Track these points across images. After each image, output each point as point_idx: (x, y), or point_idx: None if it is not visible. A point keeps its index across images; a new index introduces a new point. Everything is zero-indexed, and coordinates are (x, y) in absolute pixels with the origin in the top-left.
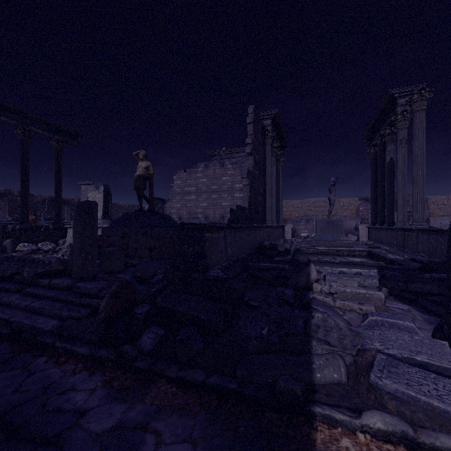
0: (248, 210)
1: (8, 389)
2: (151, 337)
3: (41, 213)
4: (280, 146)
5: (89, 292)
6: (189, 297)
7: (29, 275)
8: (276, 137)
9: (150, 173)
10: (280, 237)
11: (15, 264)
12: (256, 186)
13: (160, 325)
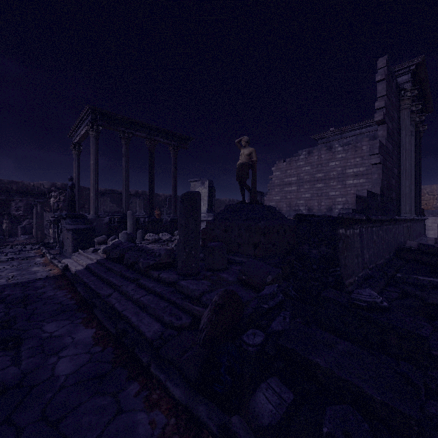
0: (380, 197)
1: (90, 434)
2: (271, 401)
3: (164, 208)
4: (419, 110)
5: (191, 294)
6: (330, 337)
7: (143, 266)
8: (415, 98)
9: (253, 159)
10: (420, 235)
11: (135, 254)
12: (389, 165)
13: (284, 380)
